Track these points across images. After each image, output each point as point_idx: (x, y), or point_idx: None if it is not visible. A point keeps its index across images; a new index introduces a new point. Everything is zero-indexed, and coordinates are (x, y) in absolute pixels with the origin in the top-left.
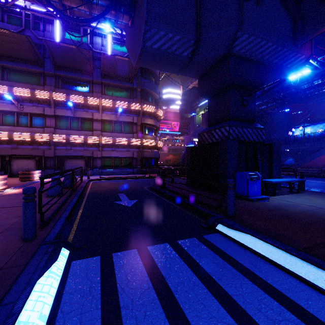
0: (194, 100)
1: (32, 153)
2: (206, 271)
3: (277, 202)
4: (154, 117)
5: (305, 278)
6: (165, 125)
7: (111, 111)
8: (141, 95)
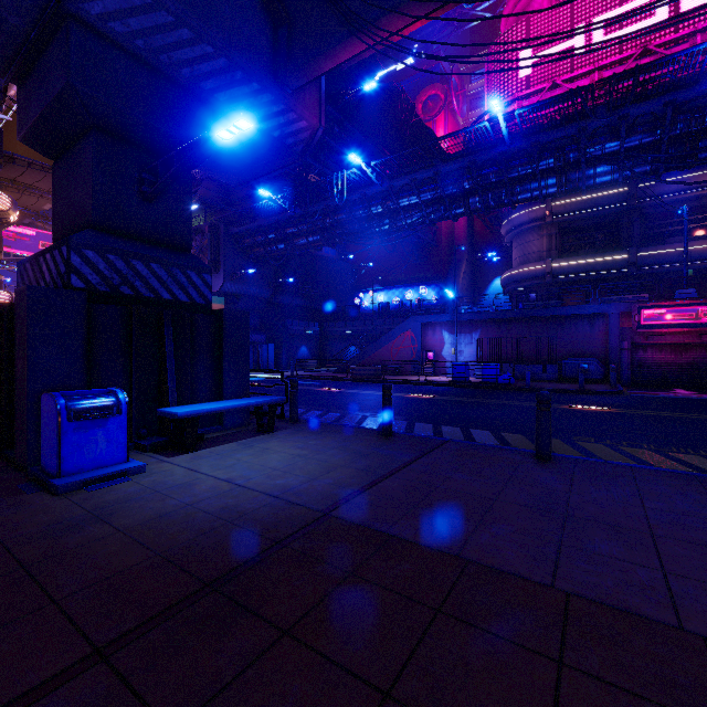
0: None
1: None
2: None
3: (144, 484)
4: None
5: None
6: None
7: None
8: None
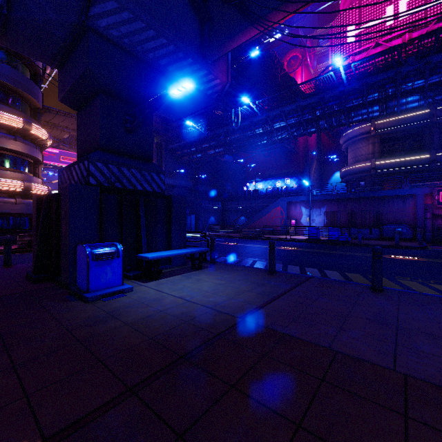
0: None
1: None
2: None
3: (133, 298)
4: (26, 139)
5: None
6: None
7: None
8: None
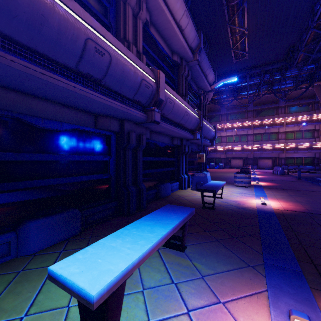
0: None
1: (241, 156)
2: None
3: None
4: None
5: None
6: None
7: (293, 124)
8: None
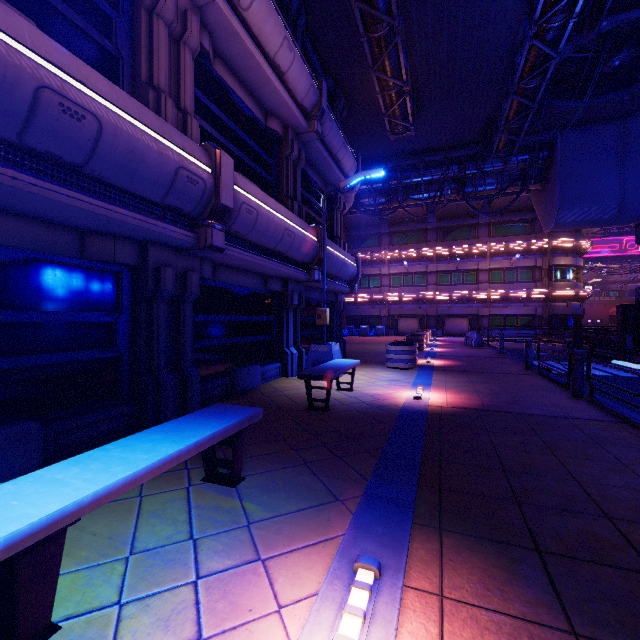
0: None
1: (416, 312)
2: None
3: None
4: (573, 252)
5: (635, 368)
6: (603, 246)
7: (502, 256)
8: None
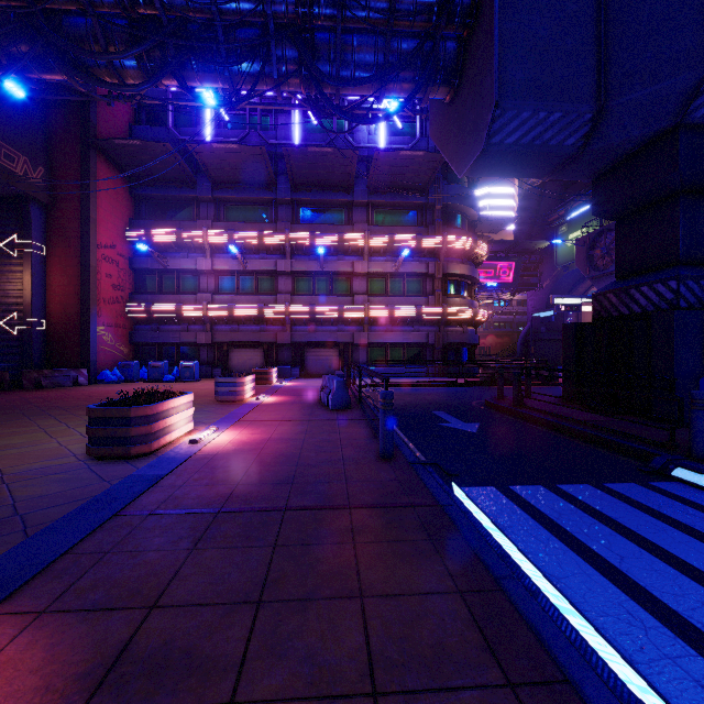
0: (552, 207)
1: (259, 338)
2: (677, 520)
3: None
4: (469, 259)
5: None
6: (481, 270)
7: (385, 255)
8: (442, 217)
